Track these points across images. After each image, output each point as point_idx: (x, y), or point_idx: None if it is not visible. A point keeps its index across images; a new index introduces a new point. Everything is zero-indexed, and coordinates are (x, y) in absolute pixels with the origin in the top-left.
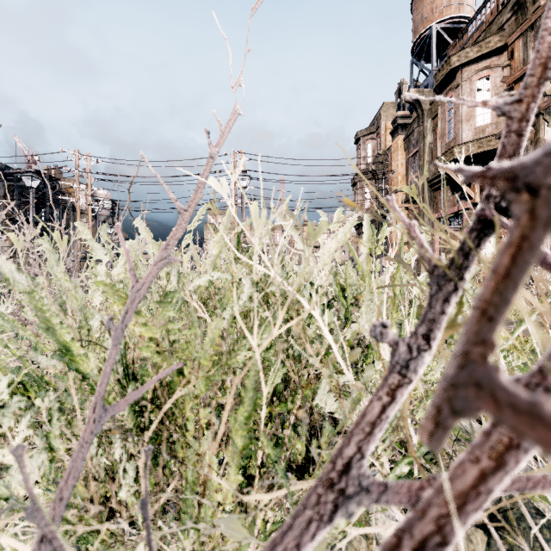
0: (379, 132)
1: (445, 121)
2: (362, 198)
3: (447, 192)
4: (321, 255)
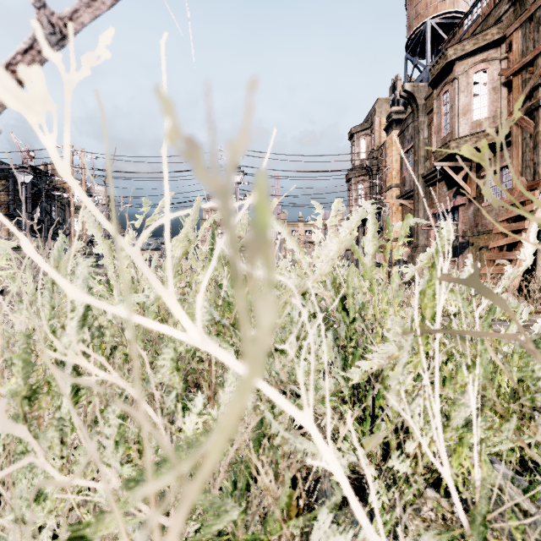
0: (373, 128)
1: (441, 116)
2: (356, 194)
3: (442, 187)
4: (316, 261)
